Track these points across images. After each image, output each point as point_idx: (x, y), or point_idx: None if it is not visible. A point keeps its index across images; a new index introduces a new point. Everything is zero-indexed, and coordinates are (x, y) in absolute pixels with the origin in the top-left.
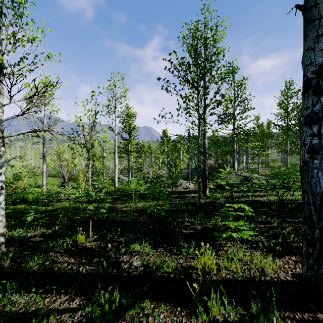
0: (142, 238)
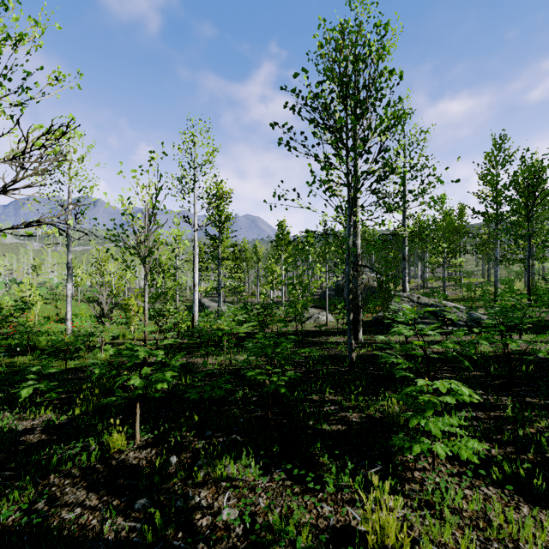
0: (240, 446)
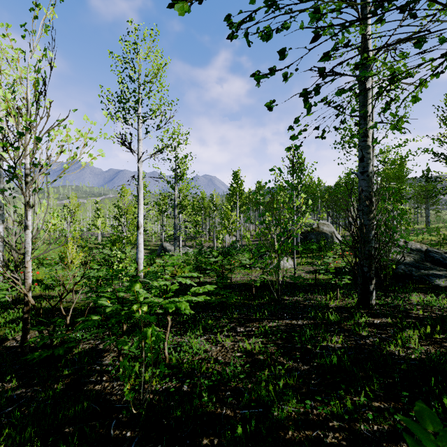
0: None
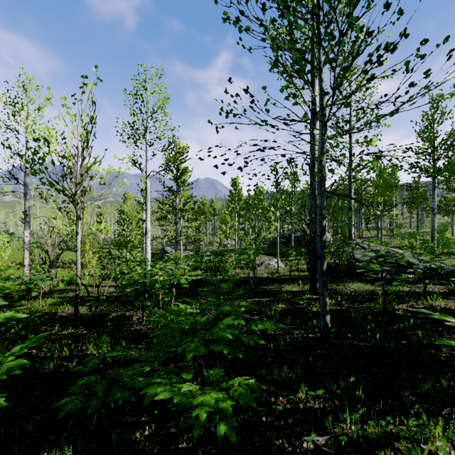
0: None
